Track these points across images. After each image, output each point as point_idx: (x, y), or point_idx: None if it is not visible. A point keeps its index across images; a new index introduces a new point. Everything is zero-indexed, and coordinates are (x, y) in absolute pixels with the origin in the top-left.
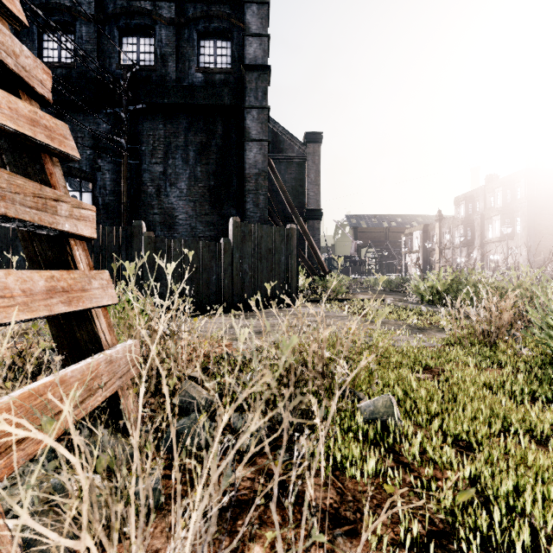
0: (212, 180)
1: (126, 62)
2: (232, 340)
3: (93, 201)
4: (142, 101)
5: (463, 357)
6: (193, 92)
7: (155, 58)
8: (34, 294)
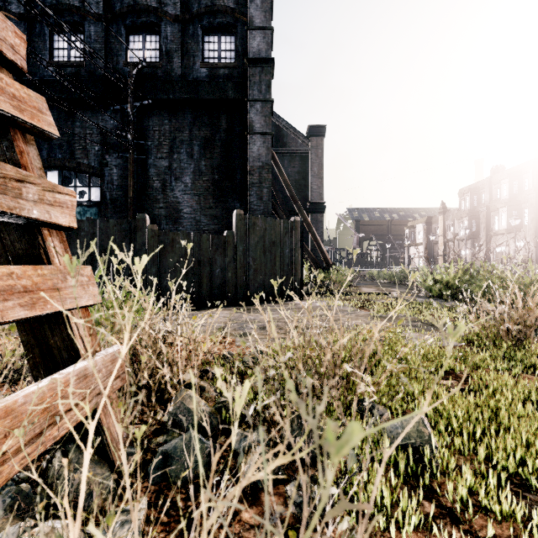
0: (217, 173)
1: (133, 60)
2: (234, 337)
3: (101, 196)
4: (147, 97)
5: (491, 361)
6: (197, 86)
7: (160, 54)
8: None
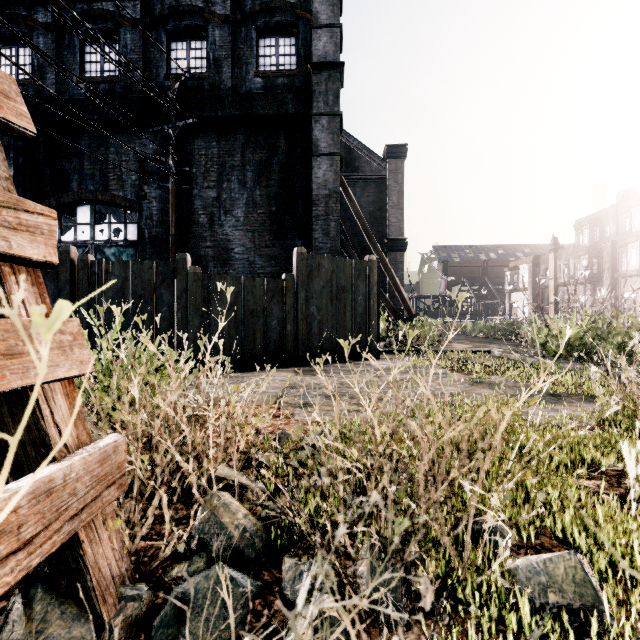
0: (274, 205)
1: (175, 71)
2: (293, 408)
3: (139, 234)
4: (192, 115)
5: None
6: (251, 100)
7: (207, 64)
8: None
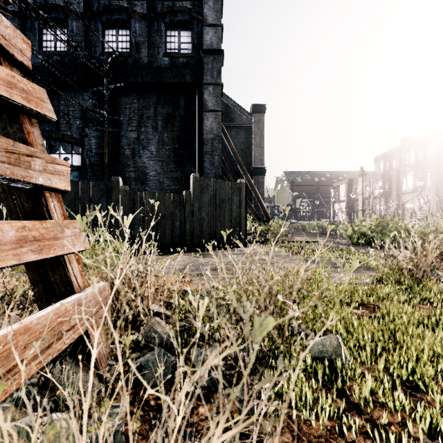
0: (177, 143)
1: (108, 50)
2: (192, 276)
3: (82, 162)
4: (120, 81)
5: (395, 294)
6: (161, 72)
7: (130, 46)
8: (3, 244)
